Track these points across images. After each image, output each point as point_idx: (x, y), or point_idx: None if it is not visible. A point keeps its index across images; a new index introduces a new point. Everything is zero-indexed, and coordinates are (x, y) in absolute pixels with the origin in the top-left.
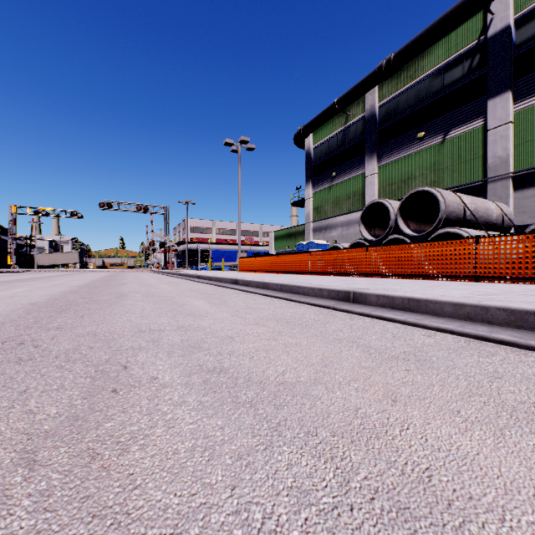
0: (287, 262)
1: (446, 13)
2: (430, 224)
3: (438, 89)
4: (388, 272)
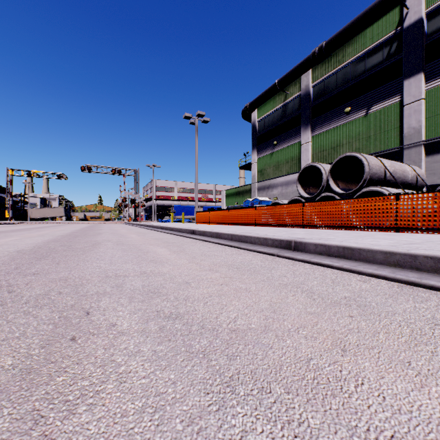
0: (236, 216)
1: (369, 8)
2: (355, 184)
3: (362, 71)
4: (321, 223)
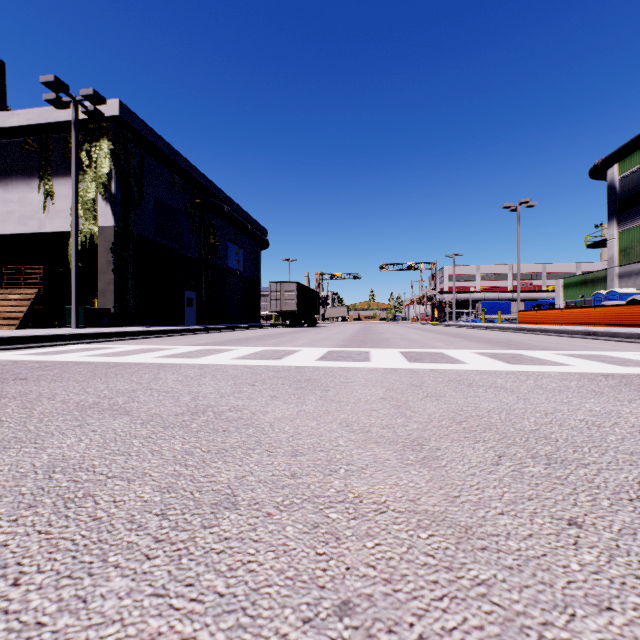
0: (570, 316)
1: None
2: None
3: None
4: None
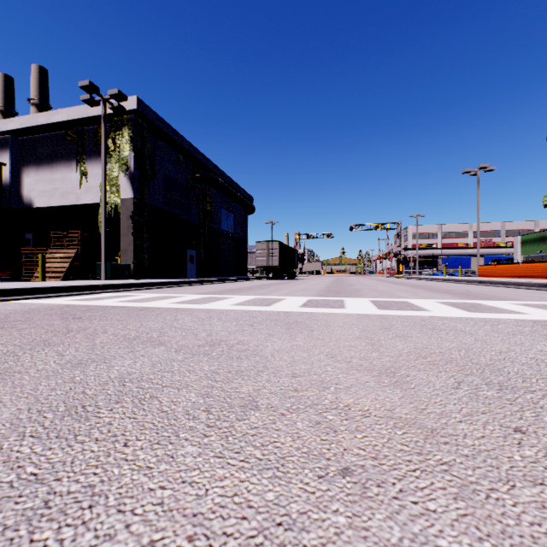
0: (528, 270)
1: None
2: None
3: None
4: None
